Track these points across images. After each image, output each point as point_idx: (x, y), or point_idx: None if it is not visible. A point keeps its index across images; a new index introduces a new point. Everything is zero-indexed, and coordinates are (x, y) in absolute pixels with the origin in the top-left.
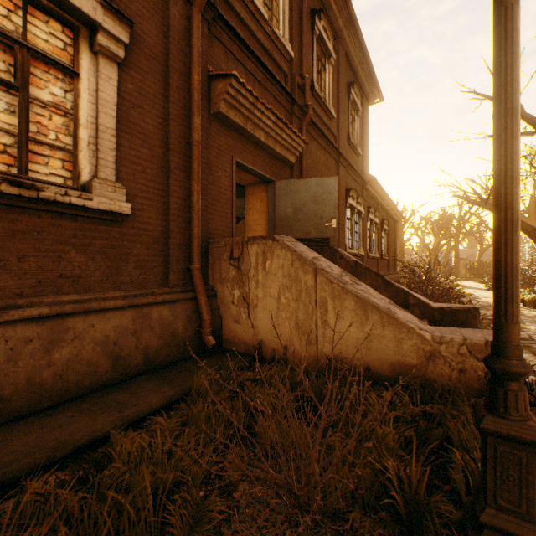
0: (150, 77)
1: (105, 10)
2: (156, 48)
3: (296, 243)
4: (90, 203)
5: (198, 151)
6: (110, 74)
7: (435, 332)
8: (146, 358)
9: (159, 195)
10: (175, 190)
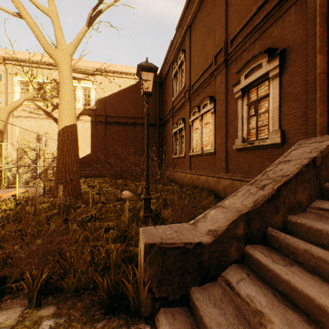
0: (298, 60)
1: (269, 63)
2: (302, 38)
3: (315, 143)
4: (265, 143)
5: (318, 82)
6: (276, 83)
7: (190, 227)
8: None
9: (304, 124)
10: (310, 117)
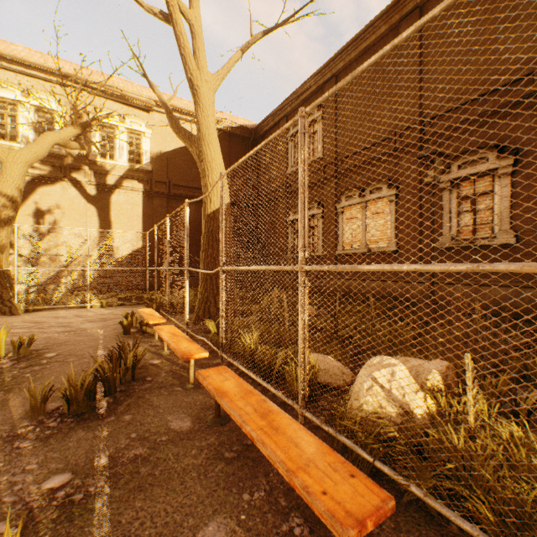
0: (535, 164)
1: (499, 159)
2: None
3: None
4: (492, 243)
5: None
6: (506, 182)
7: None
8: (517, 312)
9: None
10: None
